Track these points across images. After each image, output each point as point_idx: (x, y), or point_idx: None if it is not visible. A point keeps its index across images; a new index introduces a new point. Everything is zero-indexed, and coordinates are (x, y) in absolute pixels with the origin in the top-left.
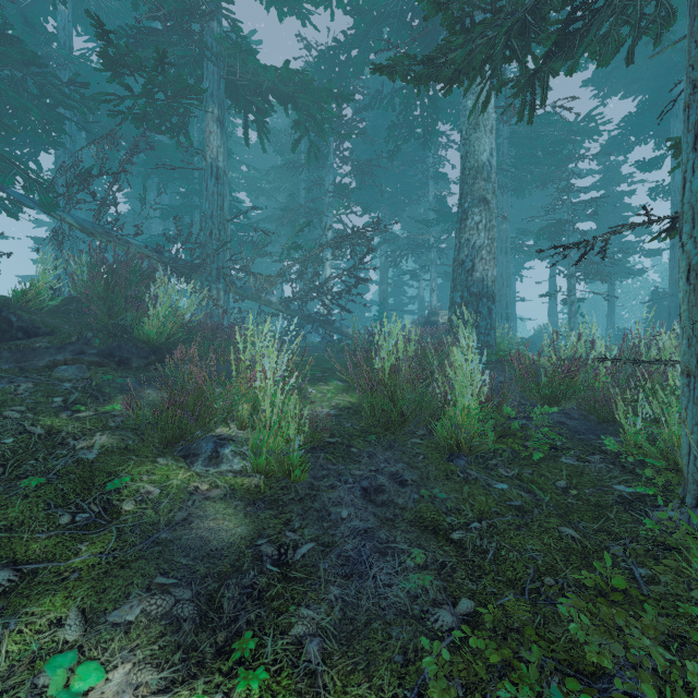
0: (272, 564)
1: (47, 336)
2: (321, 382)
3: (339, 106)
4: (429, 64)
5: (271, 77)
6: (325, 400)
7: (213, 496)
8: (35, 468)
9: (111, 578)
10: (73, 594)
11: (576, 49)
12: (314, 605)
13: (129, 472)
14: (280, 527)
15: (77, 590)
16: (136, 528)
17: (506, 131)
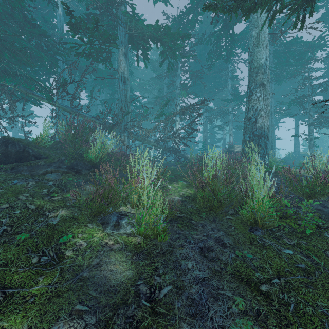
0: (145, 300)
1: (44, 159)
2: (174, 182)
3: (183, 41)
4: None
5: (149, 30)
6: (177, 192)
7: (115, 249)
8: (26, 228)
9: (51, 304)
10: (27, 315)
11: None
12: None
13: (72, 232)
14: (151, 272)
15: (30, 311)
16: (70, 268)
17: (271, 50)
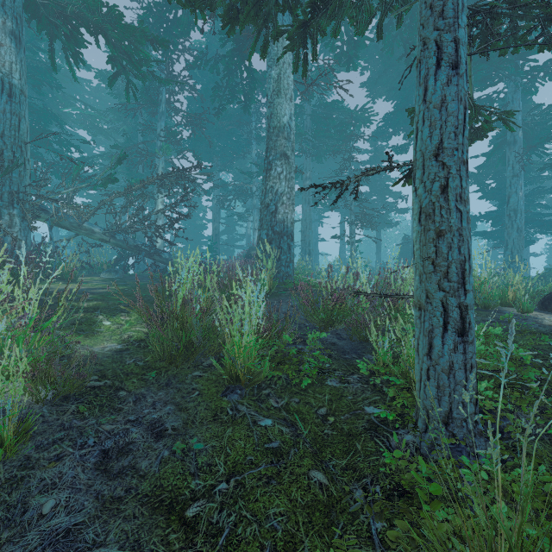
0: None
1: None
2: (123, 312)
3: (155, 50)
4: None
5: (74, 1)
6: (117, 333)
7: None
8: None
9: None
10: None
11: (338, 11)
12: None
13: None
14: None
15: None
16: None
17: (309, 110)
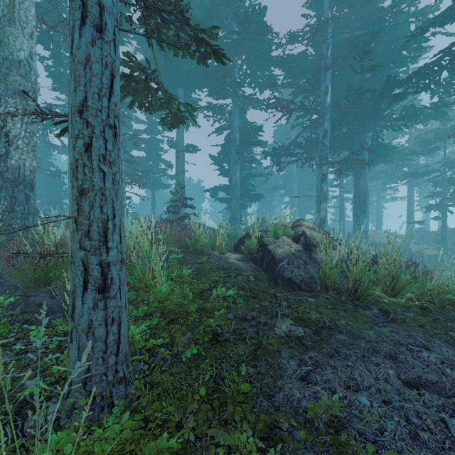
0: None
1: None
2: None
3: None
4: None
5: None
6: None
7: None
8: None
9: None
10: None
11: None
12: None
13: None
14: None
15: None
16: None
17: None
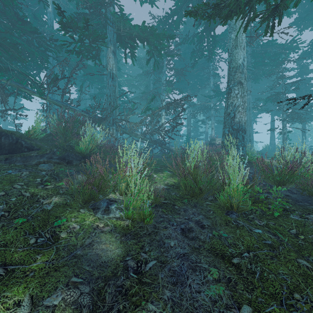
0: (133, 272)
1: (37, 150)
2: (159, 172)
3: (168, 41)
4: (216, 7)
5: (136, 30)
6: (162, 181)
7: (105, 231)
8: (22, 213)
9: (49, 277)
10: (28, 286)
11: None
12: (156, 302)
13: (65, 217)
14: (138, 250)
15: (31, 283)
16: (65, 247)
17: (249, 50)
